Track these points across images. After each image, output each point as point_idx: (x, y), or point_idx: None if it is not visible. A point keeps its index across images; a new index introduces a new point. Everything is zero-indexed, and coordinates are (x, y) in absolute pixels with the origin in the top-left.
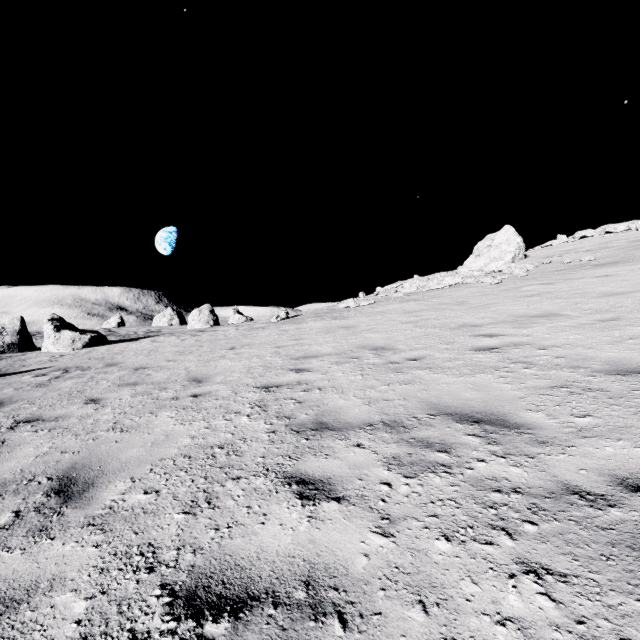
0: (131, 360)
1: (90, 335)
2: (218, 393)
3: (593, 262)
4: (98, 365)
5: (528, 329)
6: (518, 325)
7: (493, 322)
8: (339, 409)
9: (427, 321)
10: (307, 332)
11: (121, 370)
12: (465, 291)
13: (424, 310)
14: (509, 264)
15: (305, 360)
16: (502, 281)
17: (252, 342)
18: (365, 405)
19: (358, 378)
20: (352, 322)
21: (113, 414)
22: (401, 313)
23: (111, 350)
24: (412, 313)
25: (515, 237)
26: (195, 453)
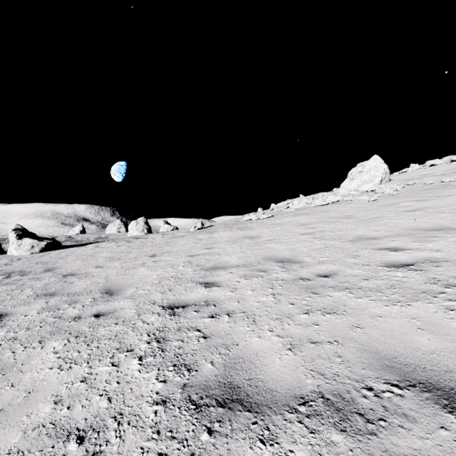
0: (68, 265)
1: (46, 242)
2: (121, 313)
3: (454, 183)
4: (38, 270)
5: (432, 243)
6: (418, 238)
7: (389, 235)
8: (254, 356)
9: (323, 233)
10: (217, 241)
11: (52, 276)
12: (347, 207)
13: (316, 222)
14: (379, 185)
15: (214, 271)
16: (377, 198)
17: (171, 250)
18: (287, 350)
19: (270, 299)
20: (255, 232)
21: (2, 340)
22: (297, 225)
23: (59, 254)
24: (306, 225)
25: (382, 164)
26: (37, 452)
